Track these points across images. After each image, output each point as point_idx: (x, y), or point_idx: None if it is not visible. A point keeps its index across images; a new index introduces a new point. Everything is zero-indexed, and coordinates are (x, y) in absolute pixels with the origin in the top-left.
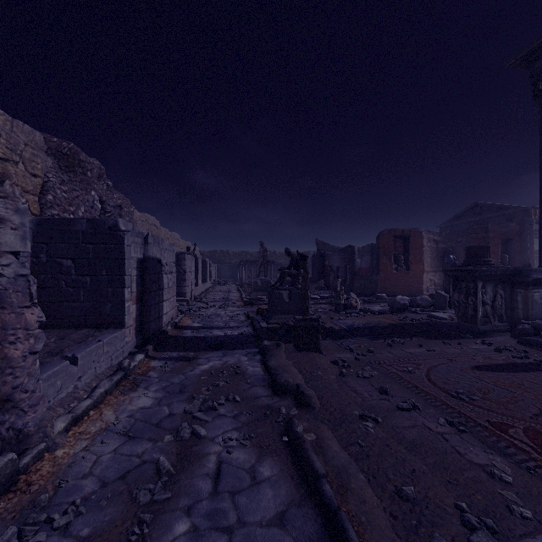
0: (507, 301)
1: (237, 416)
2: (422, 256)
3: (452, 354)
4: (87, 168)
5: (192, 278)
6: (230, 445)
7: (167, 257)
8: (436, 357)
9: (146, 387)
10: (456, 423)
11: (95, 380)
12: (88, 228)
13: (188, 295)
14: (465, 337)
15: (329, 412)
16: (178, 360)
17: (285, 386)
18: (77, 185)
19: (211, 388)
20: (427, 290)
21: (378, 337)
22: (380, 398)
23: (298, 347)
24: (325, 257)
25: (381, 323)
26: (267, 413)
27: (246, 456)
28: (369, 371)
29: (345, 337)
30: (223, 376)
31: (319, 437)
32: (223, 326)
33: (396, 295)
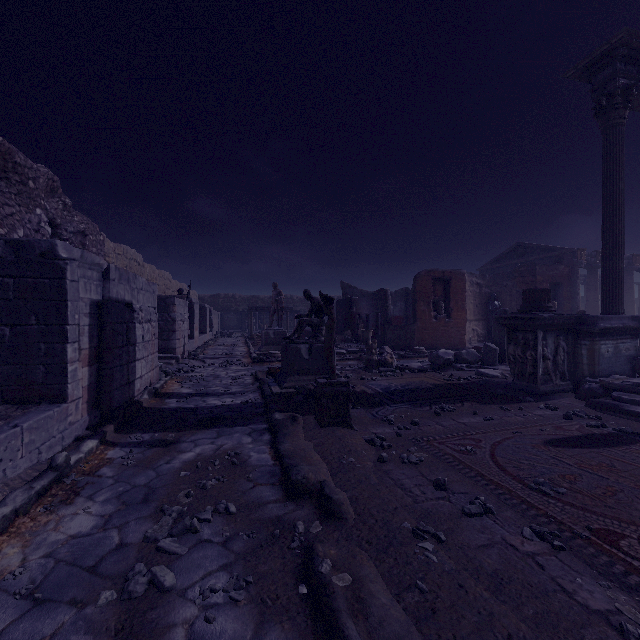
0: (570, 355)
1: (229, 541)
2: (464, 302)
3: (515, 424)
4: (28, 176)
5: (185, 328)
6: (213, 602)
7: (142, 300)
8: (497, 429)
9: (90, 495)
10: (547, 534)
11: (1, 491)
12: (7, 253)
13: (179, 350)
14: (525, 400)
15: (368, 527)
16: (150, 446)
17: (304, 486)
18: (12, 198)
19: (193, 492)
20: (469, 341)
21: (423, 403)
22: (437, 496)
23: (321, 421)
24: (352, 302)
25: (423, 383)
26: (275, 534)
27: (237, 624)
28: (417, 452)
29: (382, 404)
30: (215, 469)
31: (356, 577)
32: (223, 392)
33: (436, 348)
